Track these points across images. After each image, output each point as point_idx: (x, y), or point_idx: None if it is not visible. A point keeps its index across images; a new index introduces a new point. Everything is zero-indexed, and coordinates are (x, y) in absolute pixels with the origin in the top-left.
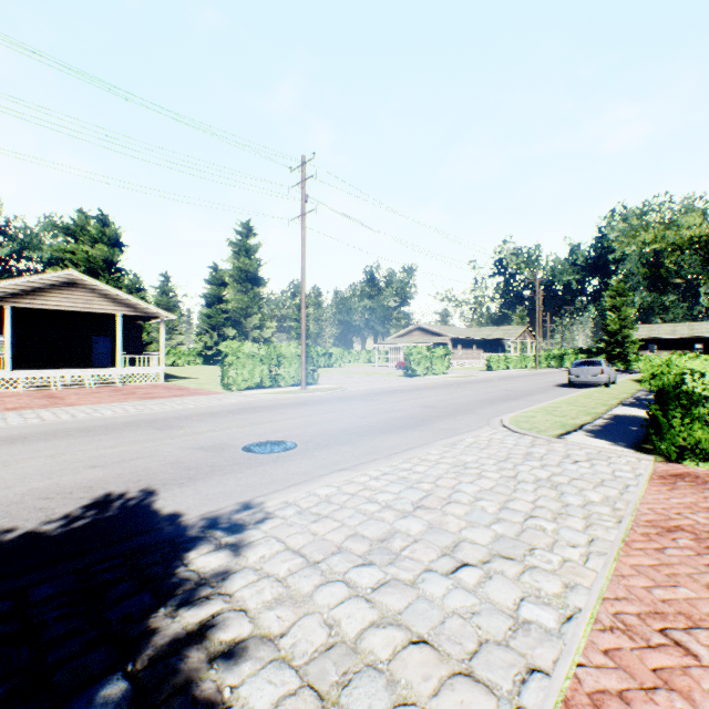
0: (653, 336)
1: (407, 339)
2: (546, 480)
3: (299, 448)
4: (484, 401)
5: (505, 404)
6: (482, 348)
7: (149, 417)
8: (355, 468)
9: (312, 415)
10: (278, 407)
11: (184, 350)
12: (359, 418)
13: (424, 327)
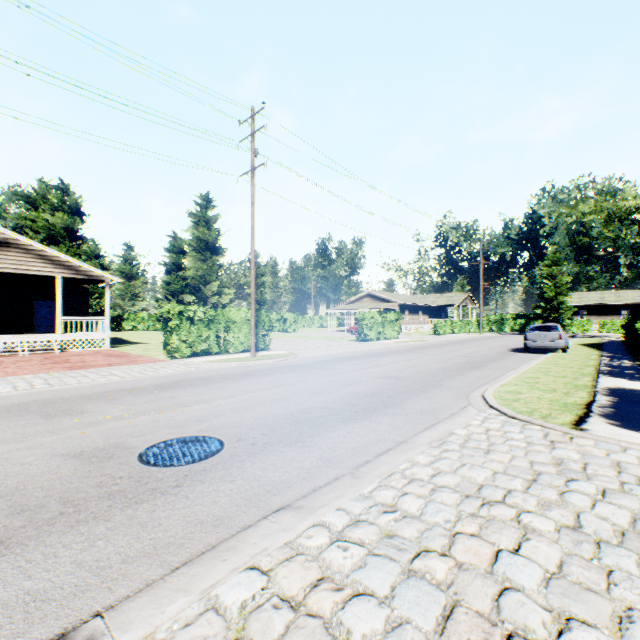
0: (583, 302)
1: (357, 305)
2: (639, 535)
3: (224, 452)
4: (448, 370)
5: (473, 374)
6: (427, 314)
7: (52, 395)
8: (303, 502)
9: (256, 392)
10: (219, 379)
11: (144, 315)
12: (312, 395)
13: (374, 294)
